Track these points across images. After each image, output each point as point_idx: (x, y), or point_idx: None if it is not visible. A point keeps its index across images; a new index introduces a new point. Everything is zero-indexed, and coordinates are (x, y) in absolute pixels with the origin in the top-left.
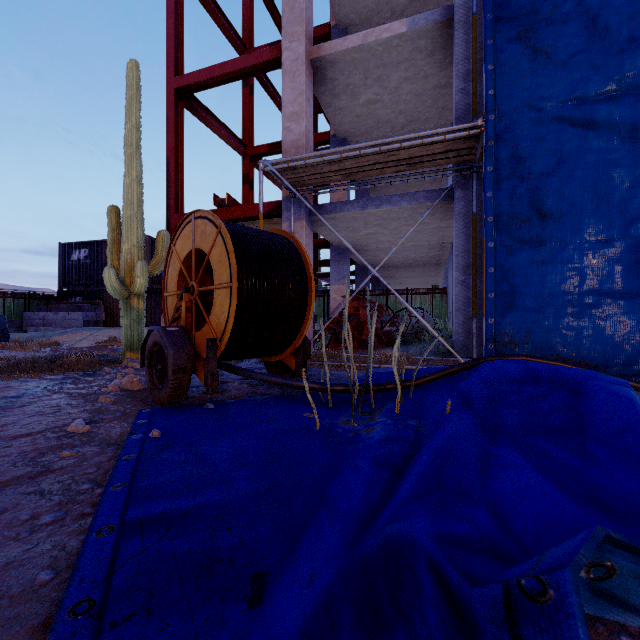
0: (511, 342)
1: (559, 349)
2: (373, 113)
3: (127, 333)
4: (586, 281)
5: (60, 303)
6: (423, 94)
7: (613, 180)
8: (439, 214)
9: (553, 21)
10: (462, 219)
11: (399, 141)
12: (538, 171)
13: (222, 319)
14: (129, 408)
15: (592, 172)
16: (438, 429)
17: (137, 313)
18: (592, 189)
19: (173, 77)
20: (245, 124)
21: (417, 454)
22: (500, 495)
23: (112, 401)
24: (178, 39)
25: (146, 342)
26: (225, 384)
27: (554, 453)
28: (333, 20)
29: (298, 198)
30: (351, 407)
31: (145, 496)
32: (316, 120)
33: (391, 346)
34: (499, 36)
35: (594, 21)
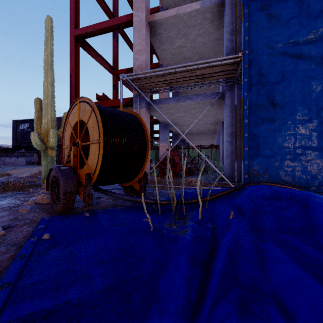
0: (257, 174)
1: (283, 178)
2: (181, 53)
3: (45, 169)
4: (297, 141)
5: (13, 152)
6: (208, 43)
7: (312, 86)
8: (216, 106)
9: (280, 0)
10: (229, 108)
11: (196, 64)
12: (272, 81)
13: (94, 162)
14: (36, 216)
15: (300, 82)
16: (227, 231)
17: (51, 158)
18: (300, 91)
19: (73, 29)
20: (114, 58)
21: (216, 251)
22: (280, 288)
23: (27, 211)
24: (76, 9)
25: (49, 175)
26: (99, 199)
27: (300, 247)
28: (160, 4)
29: (142, 96)
30: (171, 214)
31: (21, 295)
32: (152, 58)
33: (191, 175)
34: (251, 8)
35: (301, 0)
